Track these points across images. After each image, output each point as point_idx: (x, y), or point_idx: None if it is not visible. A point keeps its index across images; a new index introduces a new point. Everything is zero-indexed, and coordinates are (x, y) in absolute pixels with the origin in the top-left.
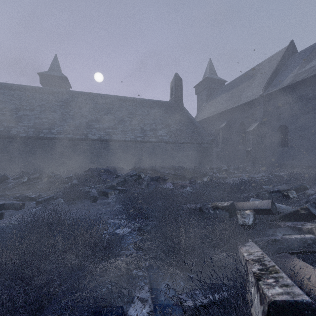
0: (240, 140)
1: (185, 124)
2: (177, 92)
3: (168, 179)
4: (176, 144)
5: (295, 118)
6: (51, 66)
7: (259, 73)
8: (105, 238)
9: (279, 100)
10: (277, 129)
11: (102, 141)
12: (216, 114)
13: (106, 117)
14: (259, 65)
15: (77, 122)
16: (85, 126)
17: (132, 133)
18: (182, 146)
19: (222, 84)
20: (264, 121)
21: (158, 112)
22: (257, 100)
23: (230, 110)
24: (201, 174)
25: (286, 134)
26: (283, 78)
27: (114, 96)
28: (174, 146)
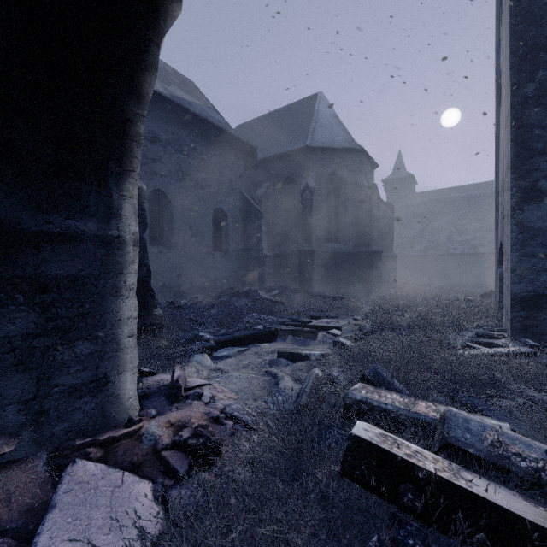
0: None
1: None
2: None
3: None
4: None
5: None
6: (394, 167)
7: None
8: (472, 295)
9: None
10: None
11: (465, 256)
12: None
13: (469, 226)
14: None
15: (436, 237)
16: (445, 240)
17: None
18: None
19: None
20: None
21: None
22: None
23: None
24: None
25: None
26: None
27: (482, 193)
28: None
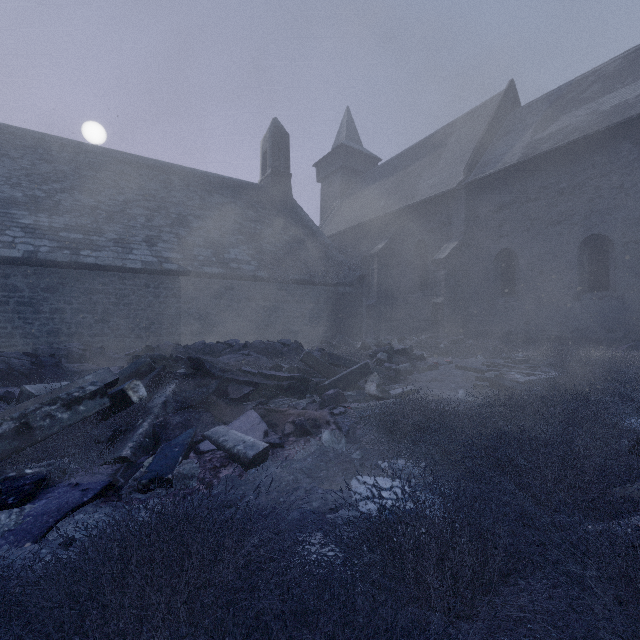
0: (415, 282)
1: (298, 238)
2: (279, 165)
3: (250, 394)
4: (276, 285)
5: (532, 234)
6: None
7: (451, 141)
8: None
9: (499, 196)
10: (494, 257)
11: (42, 268)
12: (364, 222)
13: (67, 198)
14: (450, 126)
15: None
16: None
17: (149, 248)
18: (292, 290)
19: (373, 165)
20: (467, 240)
21: (229, 203)
22: (453, 194)
23: (395, 214)
24: (356, 368)
25: (513, 268)
26: (504, 150)
27: (106, 150)
28: (269, 290)
